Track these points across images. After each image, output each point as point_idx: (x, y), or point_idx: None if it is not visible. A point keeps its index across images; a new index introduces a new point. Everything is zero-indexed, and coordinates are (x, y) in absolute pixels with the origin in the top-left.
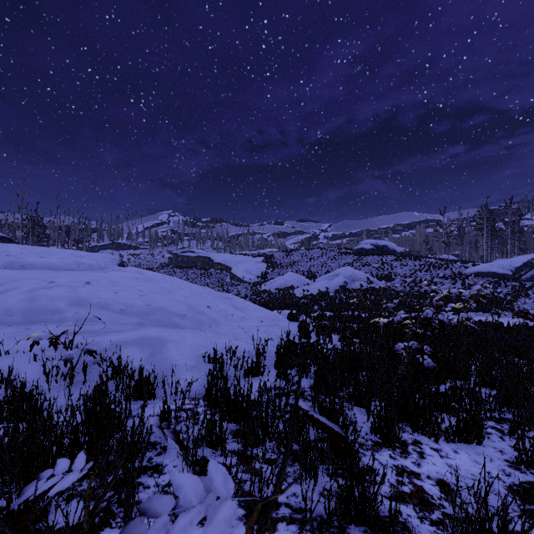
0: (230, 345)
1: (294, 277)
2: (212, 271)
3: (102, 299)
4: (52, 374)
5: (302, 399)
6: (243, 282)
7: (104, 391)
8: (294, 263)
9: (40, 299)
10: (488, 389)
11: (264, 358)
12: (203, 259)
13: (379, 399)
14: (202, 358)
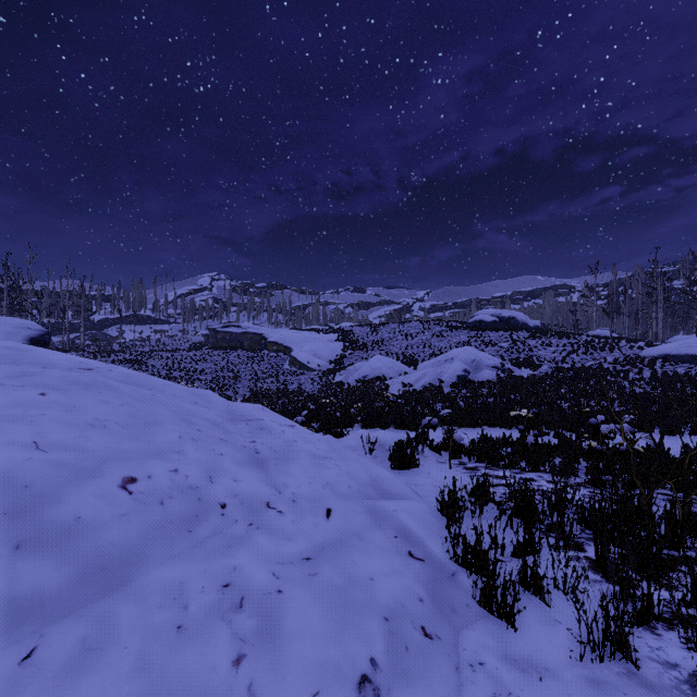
0: None
1: (385, 362)
2: (264, 354)
3: None
4: None
5: None
6: (308, 370)
7: None
8: (384, 342)
9: None
10: None
11: None
12: (252, 337)
13: None
14: None
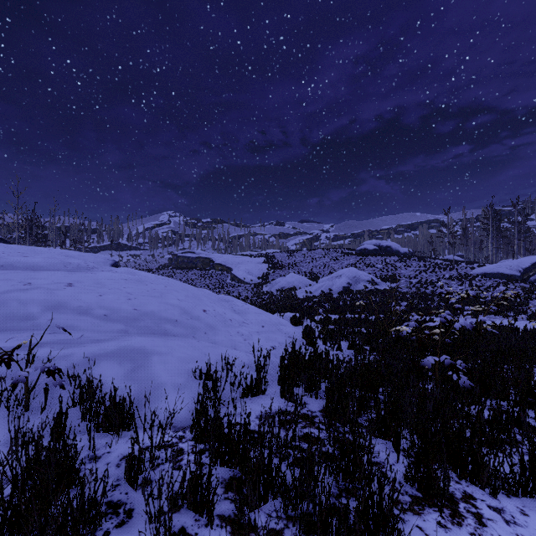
0: (227, 355)
1: (296, 278)
2: (212, 272)
3: (83, 302)
4: (1, 399)
5: (312, 428)
6: (244, 283)
7: (64, 423)
8: (296, 264)
9: (10, 303)
10: (531, 410)
11: (265, 374)
12: (203, 260)
13: (411, 432)
14: (192, 373)
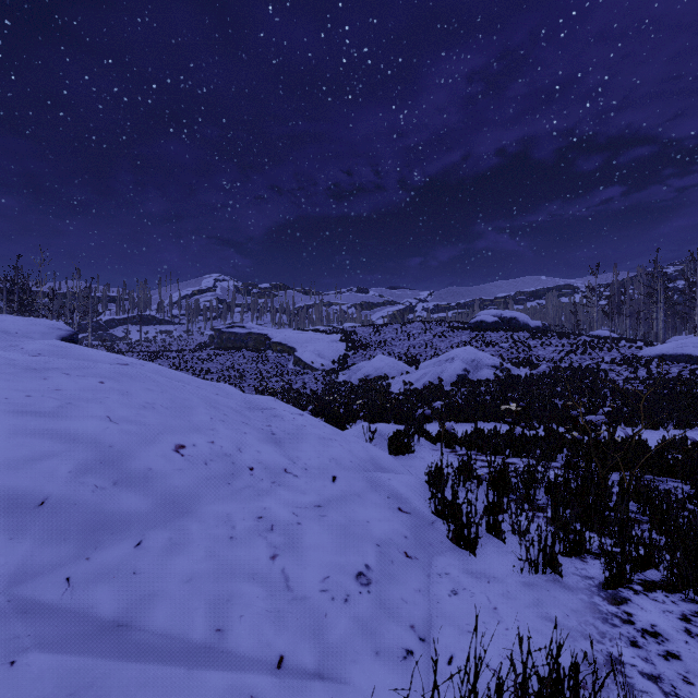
0: None
1: (387, 362)
2: (269, 354)
3: None
4: None
5: None
6: (312, 369)
7: None
8: (386, 342)
9: None
10: None
11: None
12: (256, 337)
13: None
14: None
